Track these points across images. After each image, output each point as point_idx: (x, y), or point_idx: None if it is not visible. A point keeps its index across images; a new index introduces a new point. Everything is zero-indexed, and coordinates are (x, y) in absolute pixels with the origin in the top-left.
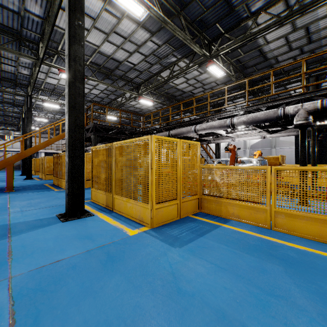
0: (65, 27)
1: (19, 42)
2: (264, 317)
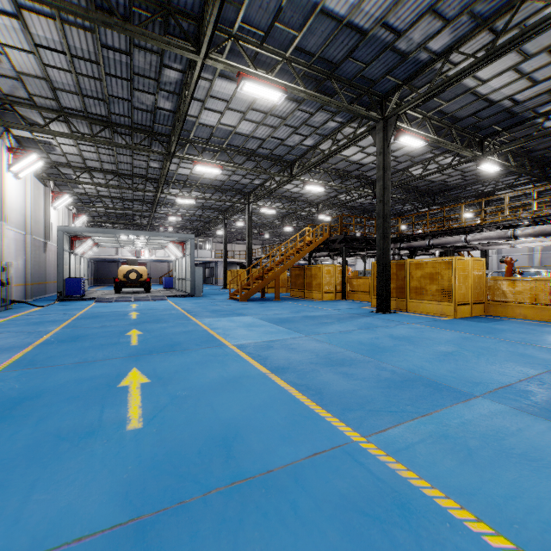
0: (325, 149)
1: (275, 163)
2: (539, 333)
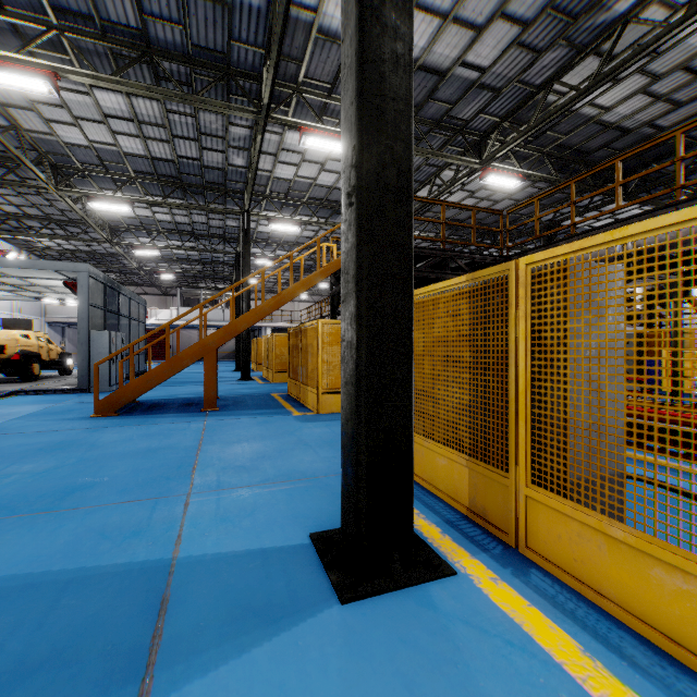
0: (315, 3)
1: (226, 85)
2: None
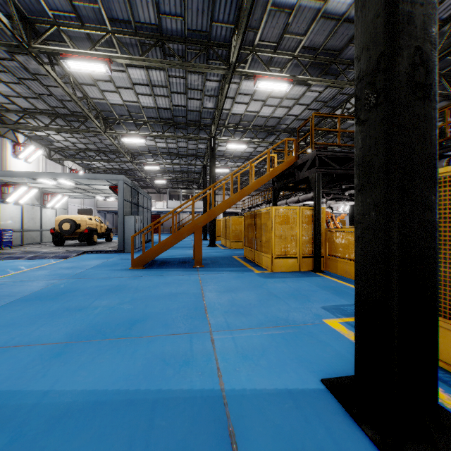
0: None
1: (206, 53)
2: None
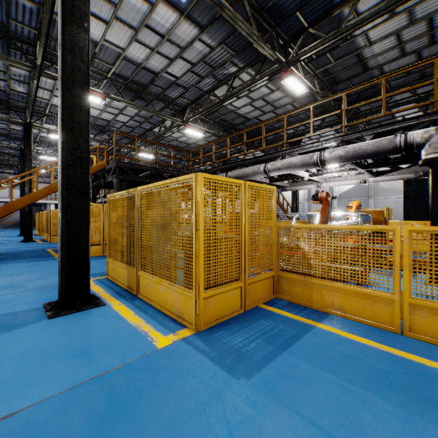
0: None
1: (7, 42)
2: None
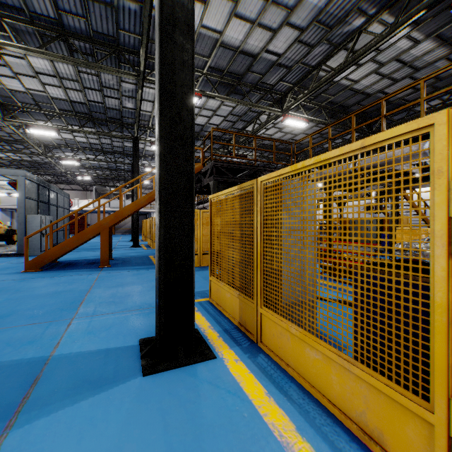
0: None
1: (117, 56)
2: None
